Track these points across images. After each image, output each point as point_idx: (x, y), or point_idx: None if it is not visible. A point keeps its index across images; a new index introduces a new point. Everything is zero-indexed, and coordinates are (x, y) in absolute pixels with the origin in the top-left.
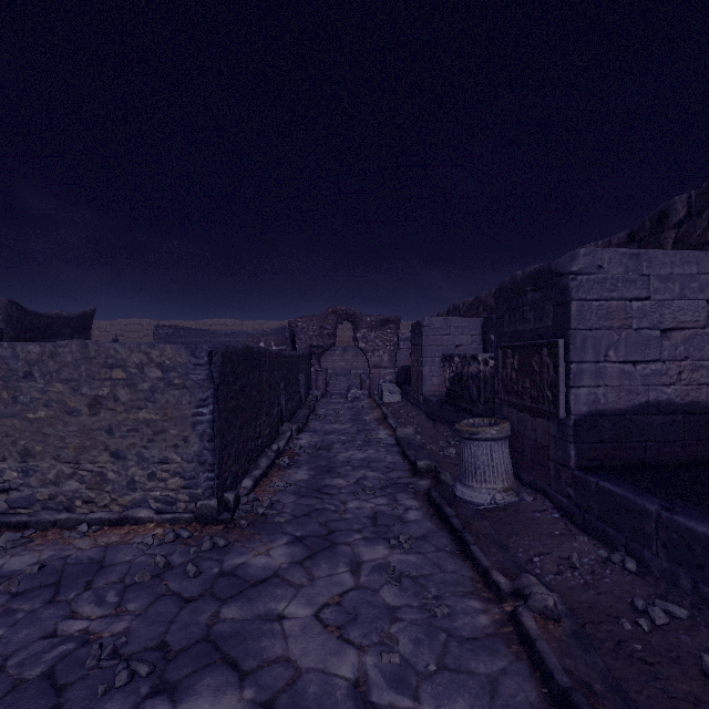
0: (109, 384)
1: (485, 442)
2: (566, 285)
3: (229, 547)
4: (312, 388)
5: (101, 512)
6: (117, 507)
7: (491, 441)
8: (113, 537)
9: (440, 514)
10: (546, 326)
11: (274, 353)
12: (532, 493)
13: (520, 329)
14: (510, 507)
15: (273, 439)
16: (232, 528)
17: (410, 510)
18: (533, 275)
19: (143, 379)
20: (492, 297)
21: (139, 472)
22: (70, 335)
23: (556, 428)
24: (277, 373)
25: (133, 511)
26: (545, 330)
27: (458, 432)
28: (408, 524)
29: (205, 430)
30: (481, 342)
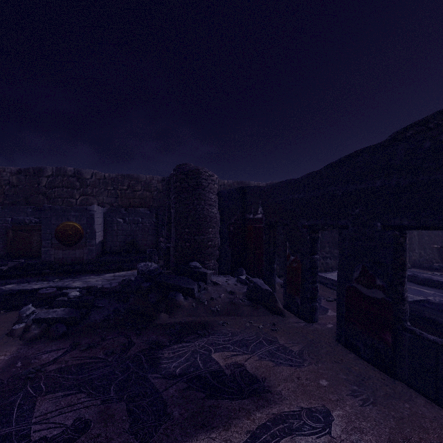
0: None
1: None
2: None
3: None
4: None
5: None
6: None
7: None
8: None
9: None
10: None
11: None
12: None
13: None
14: None
15: None
16: None
17: None
18: None
19: None
20: (159, 182)
21: None
22: None
23: None
24: None
25: None
26: None
27: None
28: None
29: None
30: None
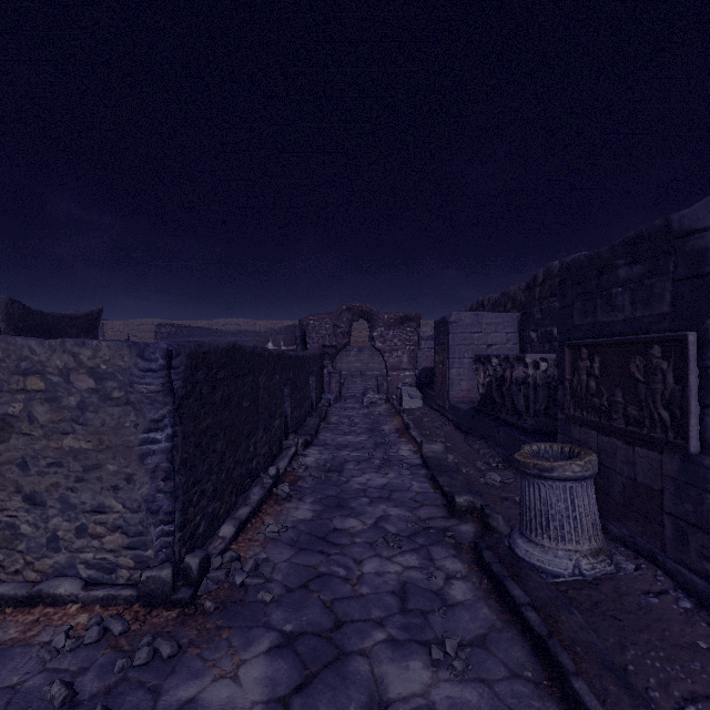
0: (22, 398)
1: (563, 482)
2: (703, 247)
3: (178, 658)
4: (325, 391)
5: (6, 584)
6: (34, 575)
7: (572, 481)
8: (12, 630)
9: (501, 593)
10: (657, 313)
11: (275, 354)
12: (629, 555)
13: (603, 320)
14: (604, 582)
15: (273, 456)
16: (190, 616)
17: (453, 579)
18: (632, 240)
19: (69, 391)
20: (522, 292)
21: (63, 525)
22: (76, 334)
23: (678, 466)
24: (279, 378)
25: (51, 583)
26: (655, 320)
27: (519, 465)
28: (454, 610)
29: (159, 464)
30: (517, 341)
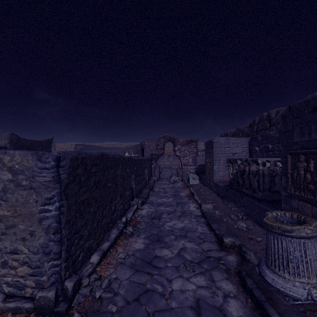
0: None
1: (298, 239)
2: None
3: None
4: (152, 175)
5: None
6: None
7: (304, 239)
8: None
9: (262, 313)
10: None
11: (126, 158)
12: None
13: (316, 138)
14: None
15: (125, 210)
16: None
17: (229, 298)
18: None
19: None
20: (247, 128)
21: None
22: (41, 149)
23: None
24: (129, 170)
25: None
26: None
27: (267, 226)
28: None
29: (50, 224)
30: (248, 152)
